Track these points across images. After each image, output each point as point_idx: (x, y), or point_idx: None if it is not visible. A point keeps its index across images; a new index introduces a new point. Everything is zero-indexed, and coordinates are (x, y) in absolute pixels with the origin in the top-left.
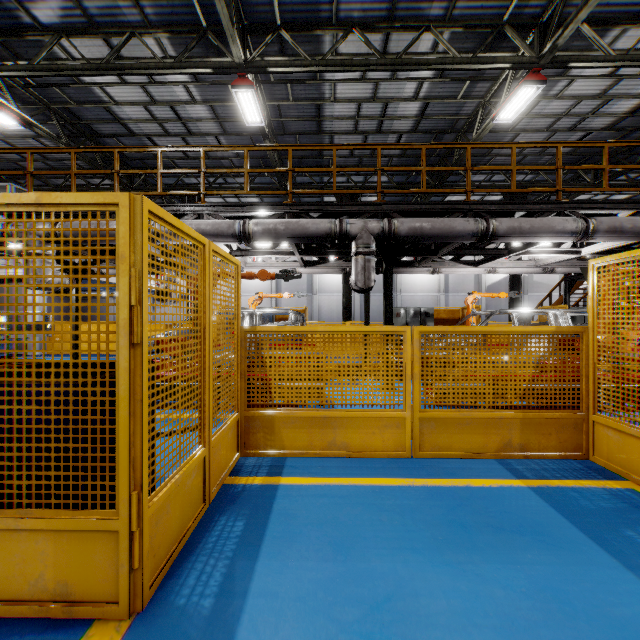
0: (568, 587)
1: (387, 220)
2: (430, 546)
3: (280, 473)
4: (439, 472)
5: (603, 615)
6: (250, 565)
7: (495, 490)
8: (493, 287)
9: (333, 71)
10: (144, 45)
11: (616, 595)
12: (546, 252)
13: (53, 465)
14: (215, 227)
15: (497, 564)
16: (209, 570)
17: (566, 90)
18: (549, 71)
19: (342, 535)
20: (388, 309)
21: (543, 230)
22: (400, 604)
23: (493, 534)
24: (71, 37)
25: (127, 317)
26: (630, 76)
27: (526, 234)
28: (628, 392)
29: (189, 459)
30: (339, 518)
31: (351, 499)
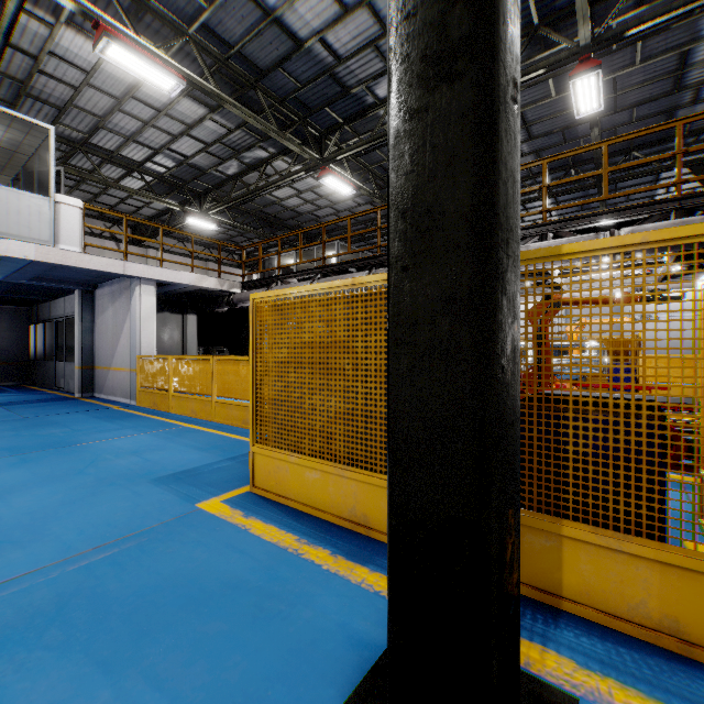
0: None
1: None
2: None
3: None
4: None
5: None
6: None
7: None
8: None
9: None
10: None
11: None
12: None
13: (655, 497)
14: None
15: None
16: None
17: None
18: None
19: None
20: None
21: None
22: None
23: None
24: None
25: None
26: None
27: None
28: None
29: None
30: None
31: None
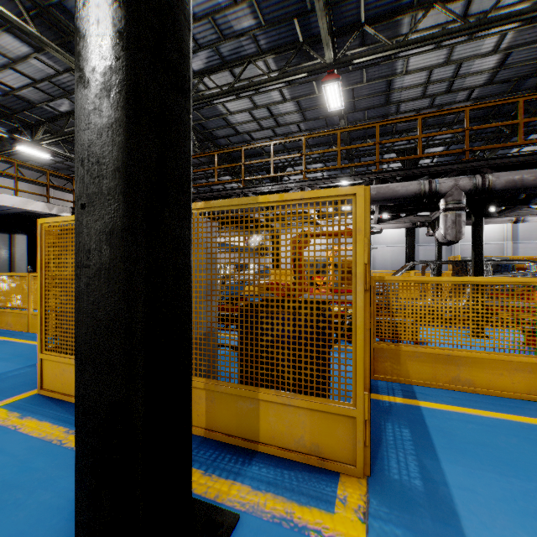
0: None
1: (480, 176)
2: None
3: (415, 397)
4: None
5: None
6: (436, 464)
7: None
8: None
9: (413, 48)
10: (257, 67)
11: None
12: None
13: (308, 367)
14: None
15: None
16: (403, 460)
17: None
18: None
19: (510, 458)
20: (478, 260)
21: None
22: None
23: None
24: (210, 75)
25: (362, 271)
26: None
27: None
28: None
29: None
30: (497, 443)
31: (500, 429)
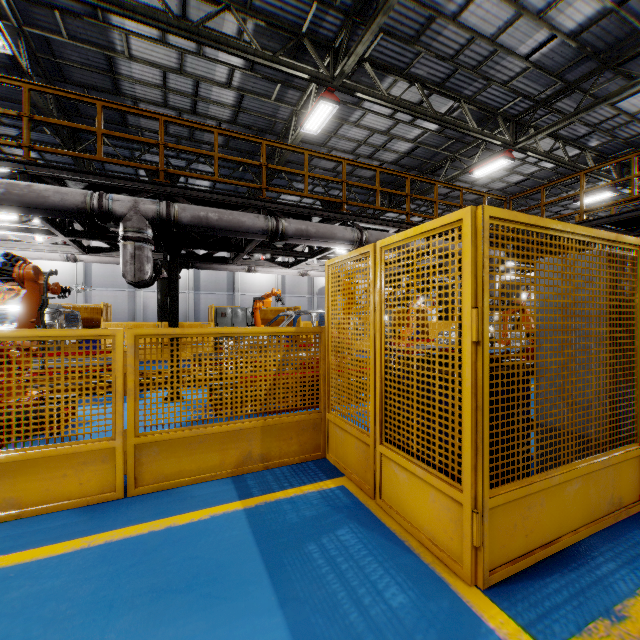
0: None
1: (166, 203)
2: None
3: None
4: (146, 513)
5: None
6: None
7: (201, 524)
8: (323, 290)
9: (109, 12)
10: None
11: None
12: None
13: None
14: None
15: None
16: None
17: (362, 120)
18: (347, 98)
19: None
20: (173, 307)
21: (327, 236)
22: None
23: (146, 605)
24: None
25: None
26: (404, 122)
27: (313, 238)
28: (347, 390)
29: None
30: None
31: None
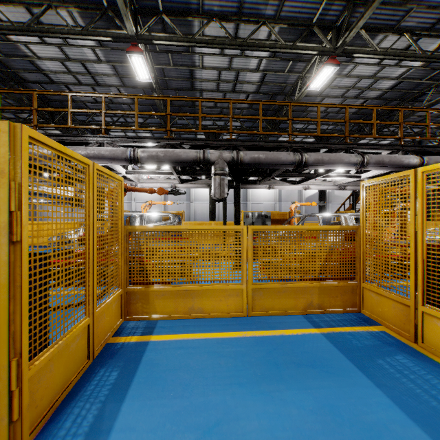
0: (340, 403)
1: (236, 152)
2: (251, 381)
3: (151, 332)
4: (264, 326)
5: (360, 421)
6: (117, 406)
7: (300, 337)
8: (310, 198)
9: (200, 46)
10: (59, 16)
11: (369, 406)
12: (340, 176)
13: None
14: (112, 153)
15: (295, 390)
16: (84, 413)
17: (352, 72)
18: (342, 58)
19: (190, 377)
20: (237, 213)
21: (336, 161)
22: (225, 427)
23: (295, 368)
24: None
25: (8, 220)
26: (390, 65)
27: (326, 164)
28: (383, 268)
29: (73, 327)
30: (190, 364)
31: (200, 349)
